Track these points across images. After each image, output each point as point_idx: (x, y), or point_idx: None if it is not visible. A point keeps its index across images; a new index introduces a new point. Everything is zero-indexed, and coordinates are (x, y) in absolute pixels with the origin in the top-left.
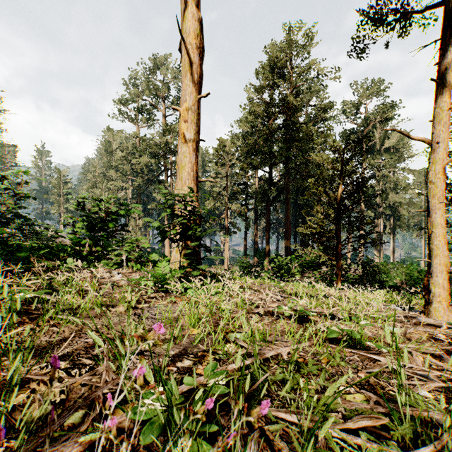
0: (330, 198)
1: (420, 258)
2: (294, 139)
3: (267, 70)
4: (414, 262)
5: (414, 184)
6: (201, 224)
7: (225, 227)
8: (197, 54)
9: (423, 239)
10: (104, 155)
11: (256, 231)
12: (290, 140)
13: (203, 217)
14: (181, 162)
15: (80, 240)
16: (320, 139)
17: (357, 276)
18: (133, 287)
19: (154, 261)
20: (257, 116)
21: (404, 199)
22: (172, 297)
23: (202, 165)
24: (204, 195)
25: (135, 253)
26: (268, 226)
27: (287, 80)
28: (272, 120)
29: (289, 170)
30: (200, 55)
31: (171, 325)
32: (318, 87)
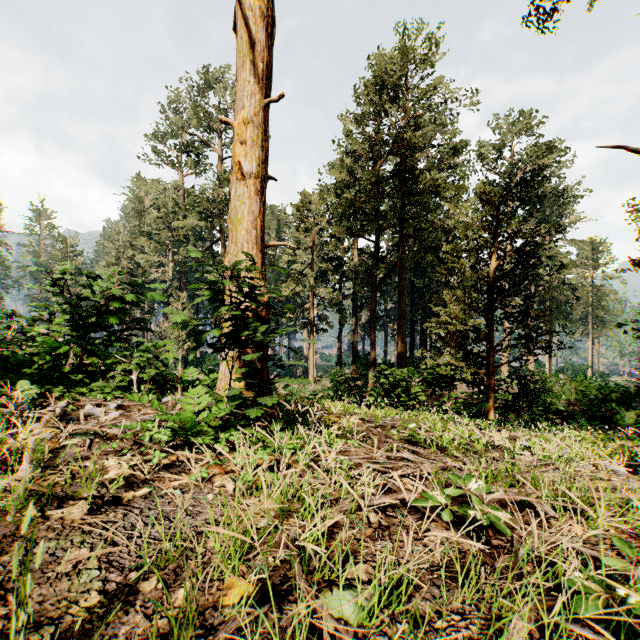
0: (478, 276)
1: (586, 365)
2: (411, 192)
3: (372, 89)
4: (579, 371)
5: (578, 261)
6: (275, 318)
7: (310, 321)
8: (262, 27)
9: (590, 338)
10: (132, 215)
11: (355, 327)
12: (407, 194)
13: (271, 307)
14: (235, 212)
15: (61, 346)
16: (451, 192)
17: (508, 396)
18: (132, 442)
19: (188, 382)
20: (357, 158)
21: (565, 282)
22: (202, 470)
23: (276, 232)
24: (280, 275)
25: (150, 369)
26: (373, 320)
27: (402, 104)
28: (380, 164)
29: (404, 238)
30: (267, 31)
31: (179, 567)
32: (445, 119)
